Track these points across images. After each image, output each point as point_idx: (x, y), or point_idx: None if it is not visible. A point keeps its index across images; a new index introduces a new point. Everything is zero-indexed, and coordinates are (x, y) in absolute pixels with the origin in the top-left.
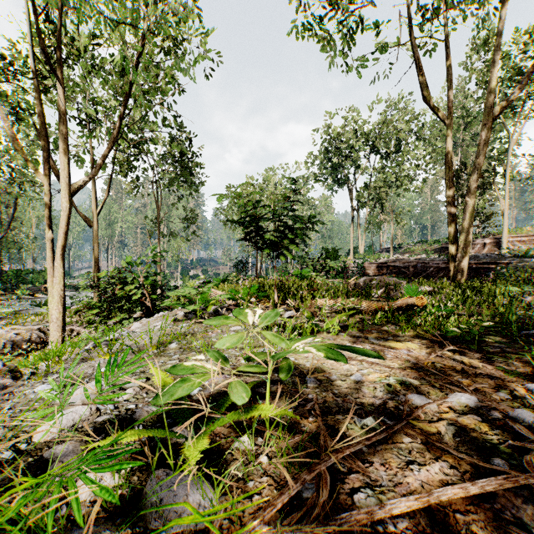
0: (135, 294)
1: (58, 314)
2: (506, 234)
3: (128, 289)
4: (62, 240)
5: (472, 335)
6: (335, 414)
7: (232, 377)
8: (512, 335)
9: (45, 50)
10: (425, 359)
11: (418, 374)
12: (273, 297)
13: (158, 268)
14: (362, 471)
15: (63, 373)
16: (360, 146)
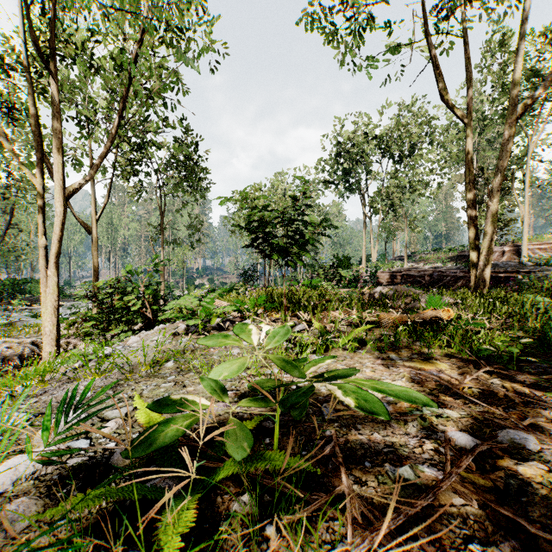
0: (134, 304)
1: (52, 326)
2: (526, 242)
3: (127, 299)
4: (55, 247)
5: (510, 354)
6: (361, 459)
7: (230, 416)
8: (551, 352)
9: (36, 42)
10: (460, 383)
11: (457, 404)
12: (282, 308)
13: (162, 277)
14: (404, 551)
15: (43, 396)
16: (372, 150)
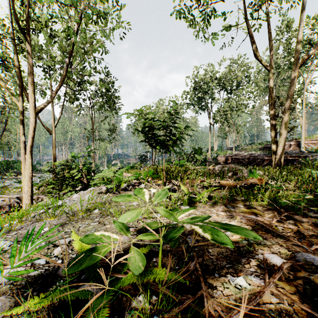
0: (76, 175)
1: (28, 188)
2: (303, 139)
3: (72, 172)
4: (30, 142)
5: (299, 205)
6: (212, 272)
7: (131, 246)
8: None
9: (19, 22)
10: (270, 223)
11: (269, 236)
12: (162, 178)
13: (93, 159)
14: None
15: (20, 230)
16: (214, 86)
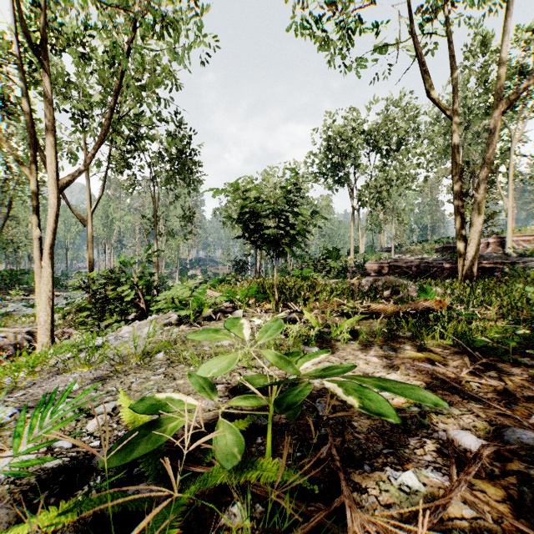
0: (128, 295)
1: (47, 316)
2: (510, 234)
3: (121, 290)
4: (50, 238)
5: (505, 346)
6: (360, 462)
7: (219, 418)
8: None
9: (30, 36)
10: (457, 376)
11: (456, 399)
12: (273, 299)
13: (156, 268)
14: None
15: (31, 389)
16: (360, 144)
